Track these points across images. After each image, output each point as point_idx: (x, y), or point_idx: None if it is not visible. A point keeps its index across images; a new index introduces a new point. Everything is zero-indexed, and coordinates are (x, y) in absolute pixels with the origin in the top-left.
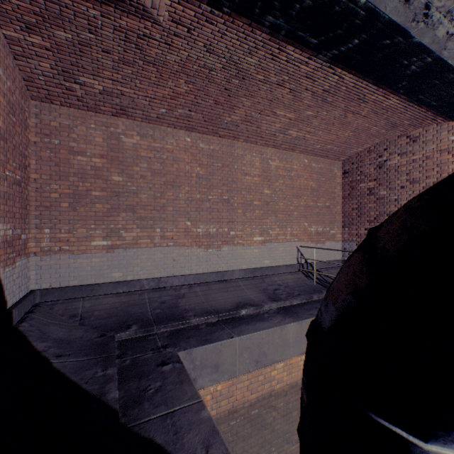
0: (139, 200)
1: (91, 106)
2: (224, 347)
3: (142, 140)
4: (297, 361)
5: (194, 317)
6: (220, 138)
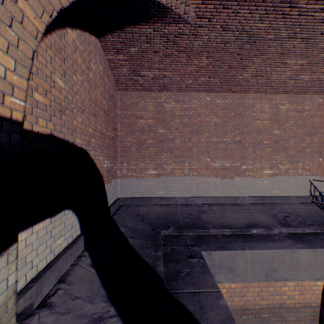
0: (174, 144)
1: (146, 88)
2: (237, 256)
3: (176, 104)
4: (310, 285)
5: (212, 228)
6: (233, 93)
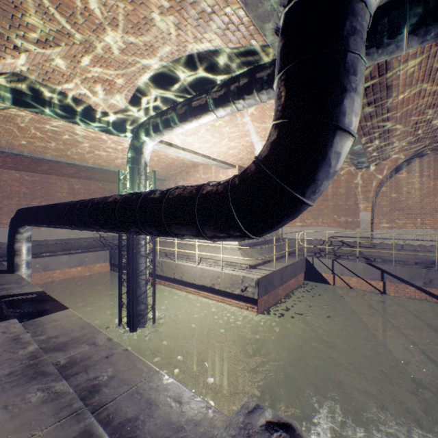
0: None
1: None
2: None
3: None
4: (69, 271)
5: None
6: (41, 174)
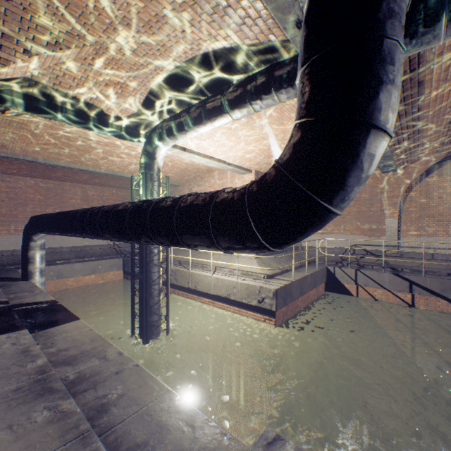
0: (1, 212)
1: None
2: None
3: (3, 183)
4: (83, 279)
5: None
6: (55, 181)
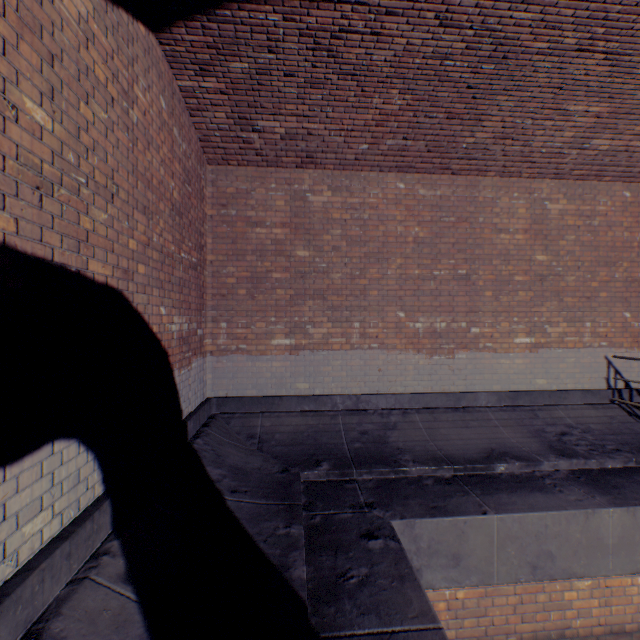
0: (330, 282)
1: (270, 159)
2: (470, 528)
3: (334, 195)
4: (623, 584)
5: (413, 464)
6: (453, 176)
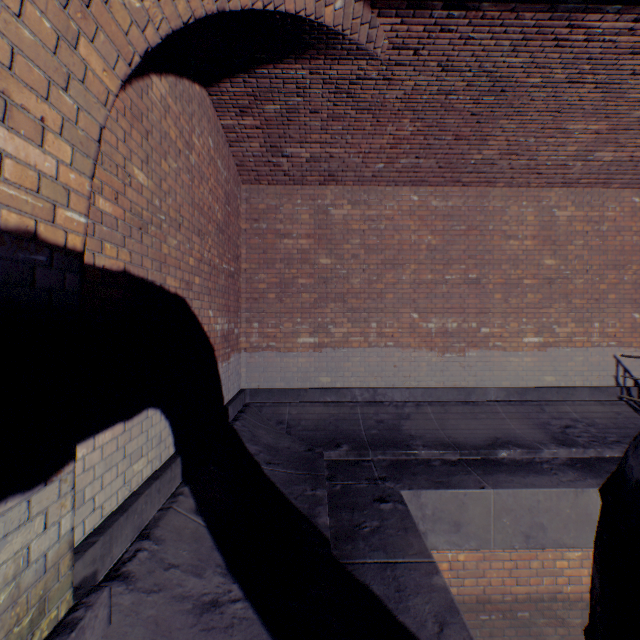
0: (350, 286)
1: (297, 178)
2: (469, 500)
3: (353, 209)
4: None
5: (423, 448)
6: (464, 188)
